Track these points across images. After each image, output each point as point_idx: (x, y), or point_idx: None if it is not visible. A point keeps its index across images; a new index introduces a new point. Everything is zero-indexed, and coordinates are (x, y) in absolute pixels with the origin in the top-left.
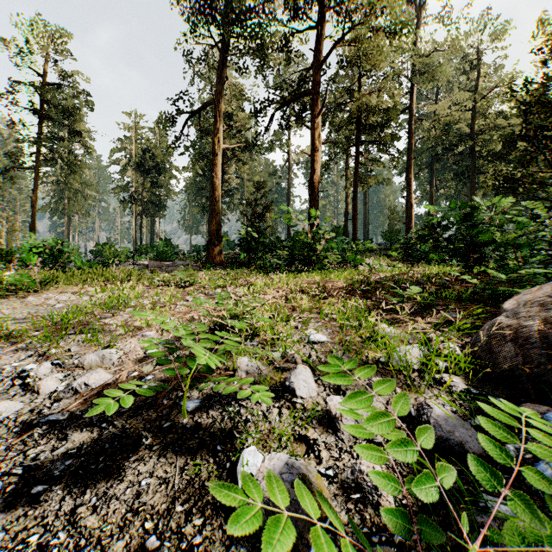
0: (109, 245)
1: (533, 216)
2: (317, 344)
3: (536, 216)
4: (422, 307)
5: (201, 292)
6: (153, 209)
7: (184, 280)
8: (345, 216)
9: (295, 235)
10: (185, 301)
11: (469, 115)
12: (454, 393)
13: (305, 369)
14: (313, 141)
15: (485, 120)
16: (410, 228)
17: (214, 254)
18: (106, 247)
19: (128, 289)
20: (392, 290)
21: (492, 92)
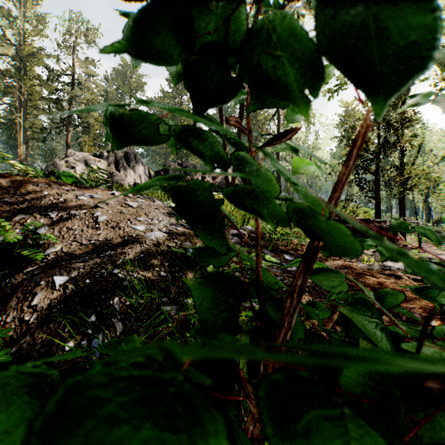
0: None
1: None
2: None
3: None
4: None
5: None
6: None
7: None
8: None
9: None
10: None
11: None
12: None
13: None
14: (66, 143)
15: None
16: None
17: None
18: None
19: None
20: None
21: None
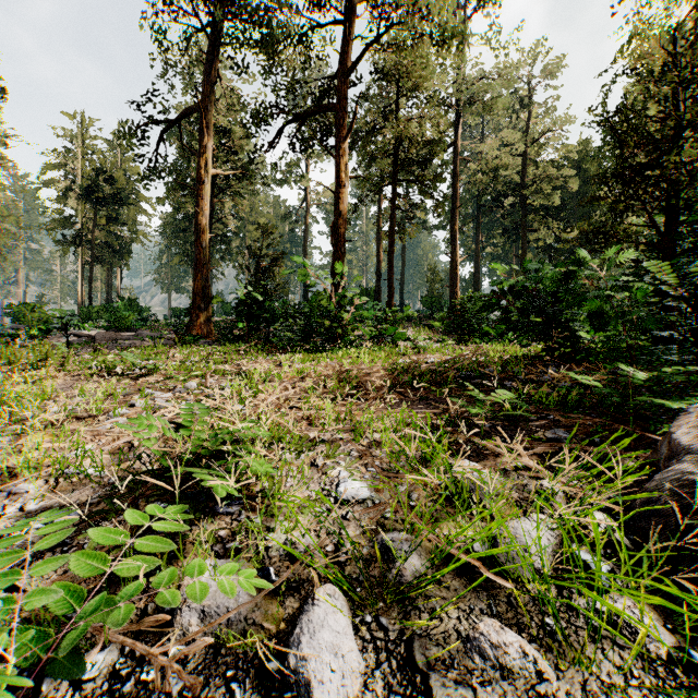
0: (32, 306)
1: (656, 284)
2: (353, 506)
3: (661, 284)
4: (507, 417)
5: (162, 388)
6: (111, 255)
7: (138, 366)
8: (377, 275)
9: (313, 299)
10: (130, 406)
11: (519, 161)
12: (657, 662)
13: (334, 603)
14: (338, 173)
15: (537, 168)
16: (455, 293)
17: (199, 322)
18: (28, 309)
19: (29, 384)
20: (464, 392)
21: (545, 137)
